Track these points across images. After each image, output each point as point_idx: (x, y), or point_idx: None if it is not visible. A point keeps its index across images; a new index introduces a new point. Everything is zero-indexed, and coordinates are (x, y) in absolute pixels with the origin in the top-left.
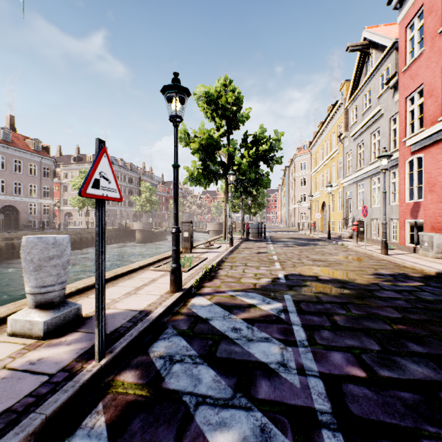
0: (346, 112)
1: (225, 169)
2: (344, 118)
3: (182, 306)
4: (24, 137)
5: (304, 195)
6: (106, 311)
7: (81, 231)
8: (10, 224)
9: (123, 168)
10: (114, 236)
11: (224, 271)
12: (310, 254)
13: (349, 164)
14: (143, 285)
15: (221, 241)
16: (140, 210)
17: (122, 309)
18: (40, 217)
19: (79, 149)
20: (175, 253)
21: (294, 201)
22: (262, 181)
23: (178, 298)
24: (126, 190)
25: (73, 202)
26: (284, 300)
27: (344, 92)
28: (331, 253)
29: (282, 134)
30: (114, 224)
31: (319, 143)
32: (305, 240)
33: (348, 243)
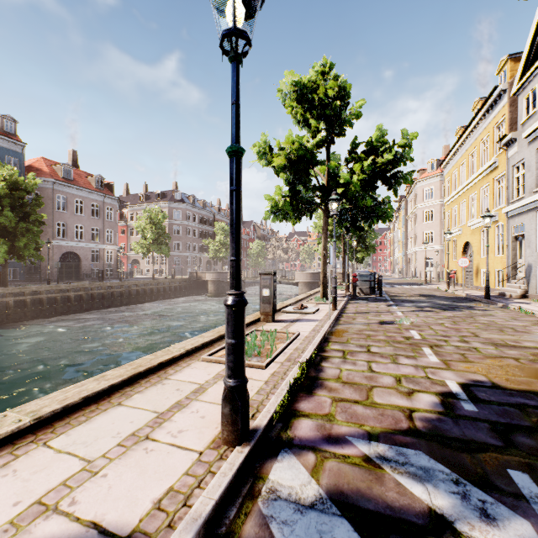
0: (511, 102)
1: (324, 194)
2: (509, 112)
3: (246, 500)
4: (87, 174)
5: (430, 234)
6: (35, 530)
7: (145, 282)
8: (71, 273)
9: (194, 206)
10: (184, 288)
11: (332, 366)
12: (476, 329)
13: (519, 181)
14: (175, 407)
15: (317, 300)
16: (214, 256)
17: (83, 518)
18: (103, 265)
19: (147, 186)
20: (232, 354)
21: (414, 242)
22: (381, 211)
23: (237, 471)
24: (198, 232)
25: (136, 247)
26: (526, 499)
27: (507, 74)
28: (514, 328)
29: (413, 136)
30: (185, 273)
31: (458, 158)
32: (446, 300)
33: (529, 307)
